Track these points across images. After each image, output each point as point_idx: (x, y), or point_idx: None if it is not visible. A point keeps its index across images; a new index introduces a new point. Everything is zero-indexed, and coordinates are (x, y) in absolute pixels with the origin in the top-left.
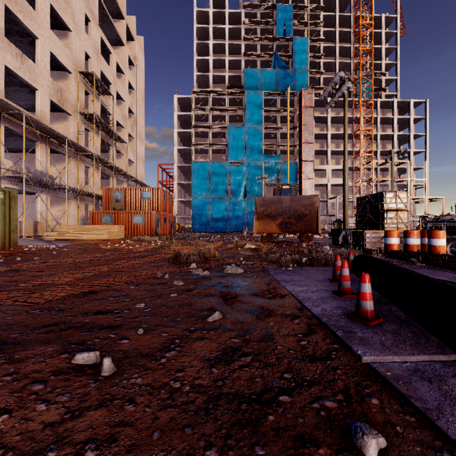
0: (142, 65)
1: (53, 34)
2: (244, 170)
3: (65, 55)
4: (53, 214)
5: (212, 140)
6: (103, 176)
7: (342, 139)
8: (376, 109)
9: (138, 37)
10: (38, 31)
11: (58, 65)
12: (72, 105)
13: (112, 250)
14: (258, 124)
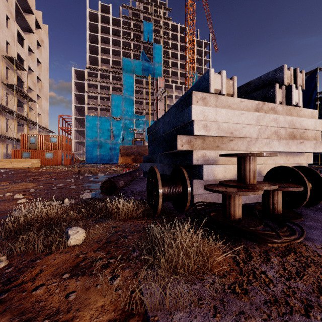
0: (47, 45)
1: None
2: (122, 123)
3: None
4: None
5: (100, 101)
6: (17, 124)
7: None
8: None
9: (44, 25)
10: None
11: None
12: None
13: (42, 172)
14: (131, 95)
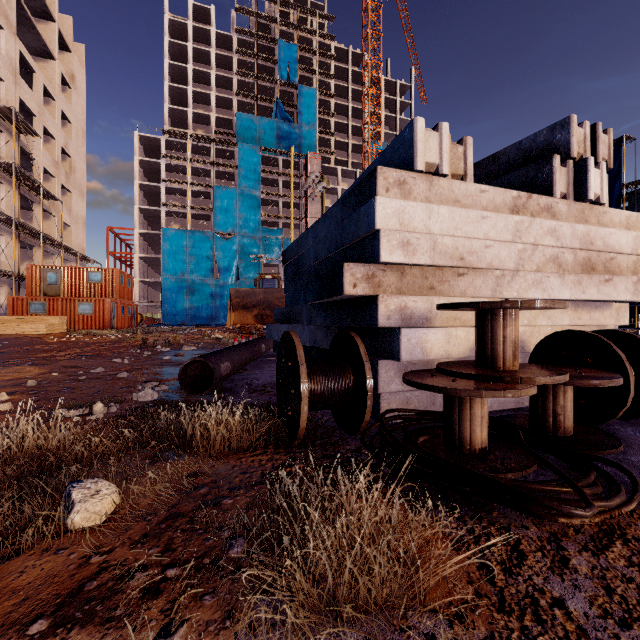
0: (82, 86)
1: None
2: (235, 245)
3: None
4: None
5: (192, 200)
6: (20, 244)
7: None
8: None
9: (76, 44)
10: None
11: None
12: None
13: (68, 342)
14: (254, 187)
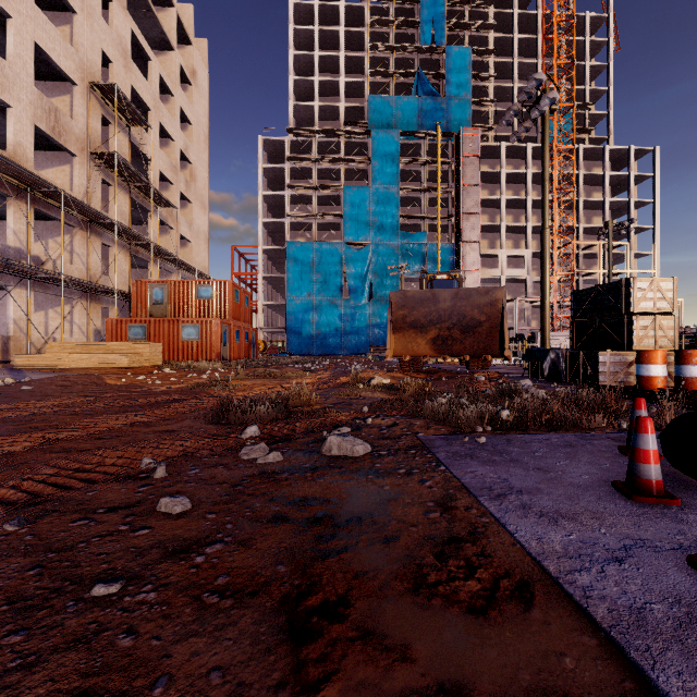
0: (204, 84)
1: (40, 13)
2: (369, 256)
3: (65, 52)
4: (45, 324)
5: (319, 208)
6: (138, 262)
7: (523, 208)
8: (577, 161)
9: (199, 40)
10: (10, 4)
11: (52, 71)
12: (77, 139)
13: (116, 388)
14: (391, 183)
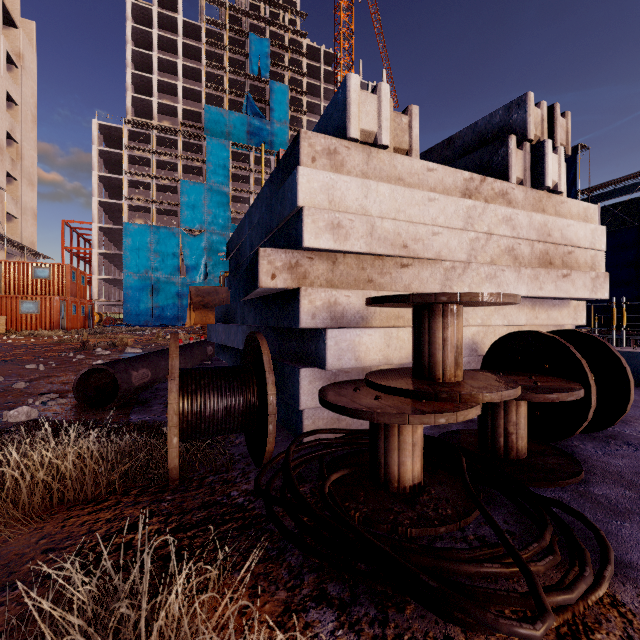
0: (32, 66)
1: None
2: (204, 242)
3: None
4: None
5: (158, 194)
6: None
7: None
8: None
9: (25, 20)
10: None
11: None
12: None
13: None
14: (224, 183)
